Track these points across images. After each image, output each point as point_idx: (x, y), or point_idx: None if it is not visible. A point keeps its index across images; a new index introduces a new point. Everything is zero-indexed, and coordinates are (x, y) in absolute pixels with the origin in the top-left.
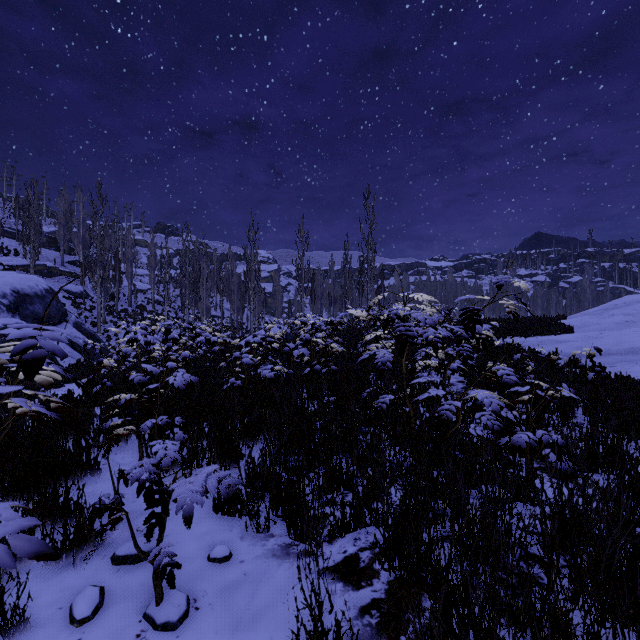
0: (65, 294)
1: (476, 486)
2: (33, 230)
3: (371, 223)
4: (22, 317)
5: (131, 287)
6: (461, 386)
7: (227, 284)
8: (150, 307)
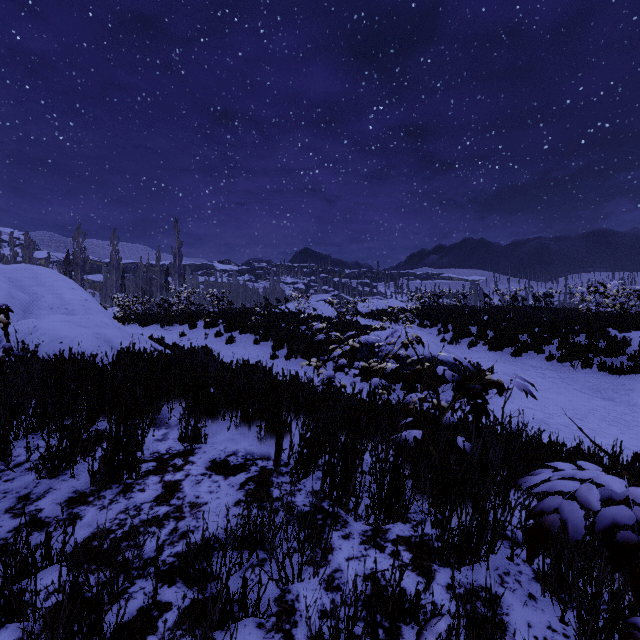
0: None
1: None
2: None
3: (179, 244)
4: None
5: None
6: None
7: None
8: None
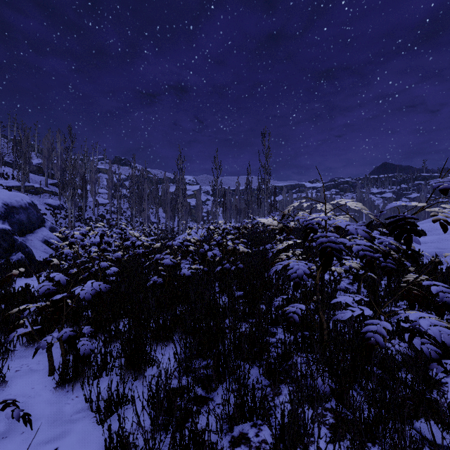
0: (47, 207)
1: (408, 419)
2: (23, 160)
3: (267, 154)
4: (10, 223)
5: (94, 202)
6: (347, 281)
7: (163, 199)
8: (108, 216)
